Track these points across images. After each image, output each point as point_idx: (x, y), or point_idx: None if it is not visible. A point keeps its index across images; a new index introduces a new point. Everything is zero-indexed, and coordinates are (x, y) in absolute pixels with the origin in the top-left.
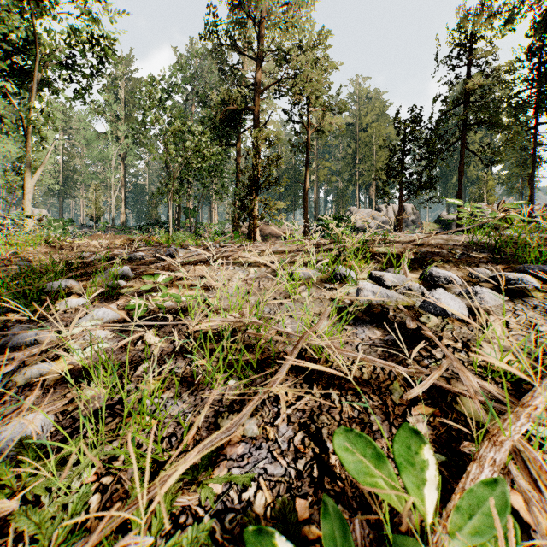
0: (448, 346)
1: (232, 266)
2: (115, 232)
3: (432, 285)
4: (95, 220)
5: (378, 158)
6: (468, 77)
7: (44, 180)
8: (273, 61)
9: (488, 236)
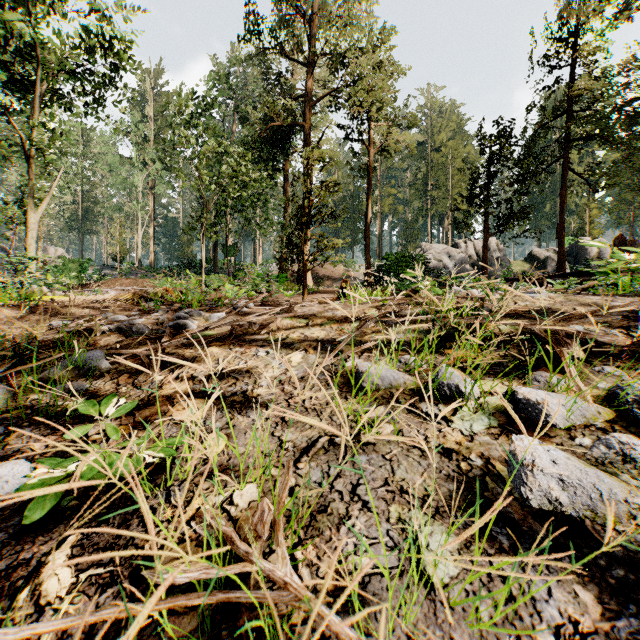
0: None
1: (264, 348)
2: (142, 273)
3: (639, 421)
4: (118, 260)
5: (454, 183)
6: (572, 80)
7: (58, 214)
8: (327, 66)
9: None
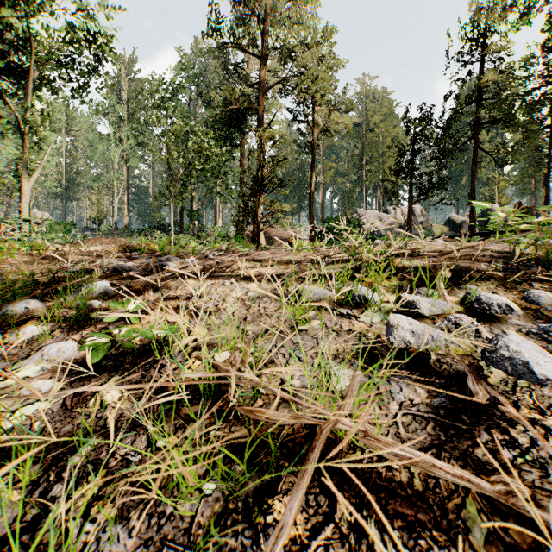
0: (533, 423)
1: (228, 280)
2: (118, 234)
3: (480, 314)
4: (97, 223)
5: (385, 159)
6: (481, 73)
7: (45, 183)
8: (278, 58)
9: (534, 246)
